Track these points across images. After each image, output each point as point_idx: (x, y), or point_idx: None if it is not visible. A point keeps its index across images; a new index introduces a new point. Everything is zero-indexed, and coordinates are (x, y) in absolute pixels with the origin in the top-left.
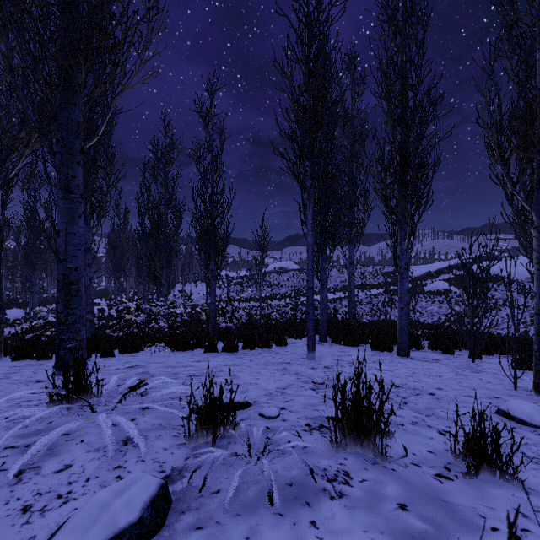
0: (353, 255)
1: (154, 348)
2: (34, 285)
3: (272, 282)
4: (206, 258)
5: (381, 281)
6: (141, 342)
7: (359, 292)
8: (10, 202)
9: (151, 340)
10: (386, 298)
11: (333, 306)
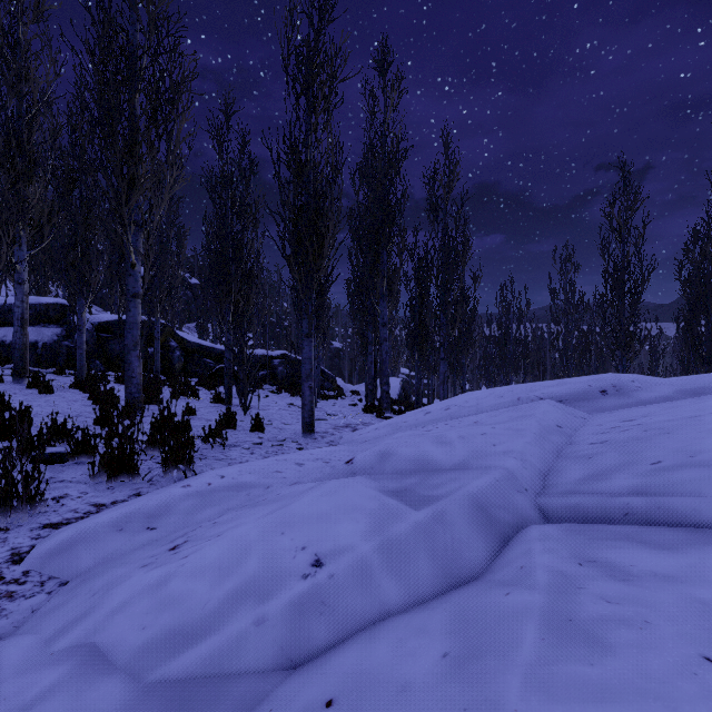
0: None
1: None
2: None
3: None
4: None
5: None
6: None
7: None
8: None
9: None
10: None
11: None
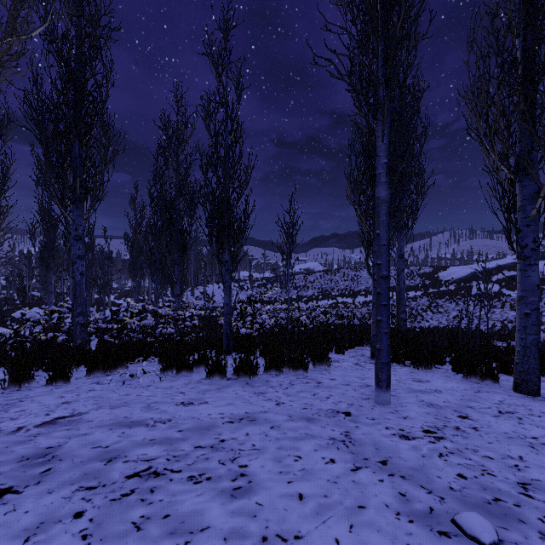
0: (402, 246)
1: (148, 363)
2: (49, 284)
3: (297, 283)
4: (217, 245)
5: (418, 283)
6: (123, 358)
7: (394, 295)
8: (8, 189)
9: (145, 352)
10: (425, 301)
11: (366, 310)
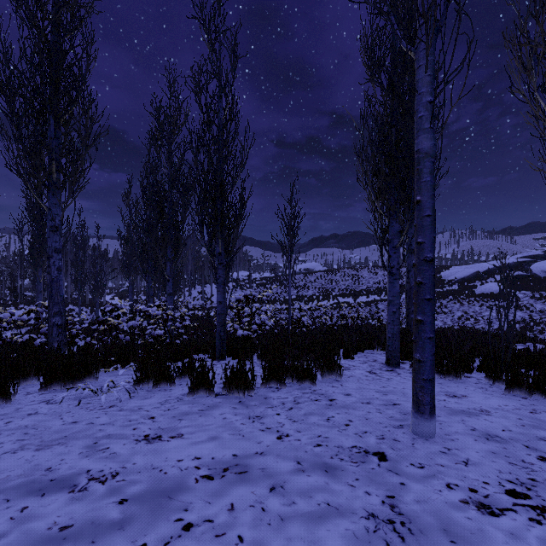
0: (413, 240)
1: (127, 371)
2: (37, 283)
3: (297, 283)
4: (209, 235)
5: None
6: (92, 367)
7: None
8: None
9: (124, 358)
10: None
11: (368, 310)
